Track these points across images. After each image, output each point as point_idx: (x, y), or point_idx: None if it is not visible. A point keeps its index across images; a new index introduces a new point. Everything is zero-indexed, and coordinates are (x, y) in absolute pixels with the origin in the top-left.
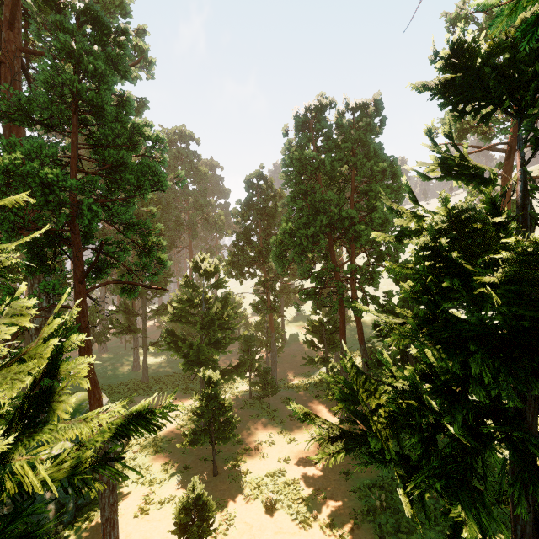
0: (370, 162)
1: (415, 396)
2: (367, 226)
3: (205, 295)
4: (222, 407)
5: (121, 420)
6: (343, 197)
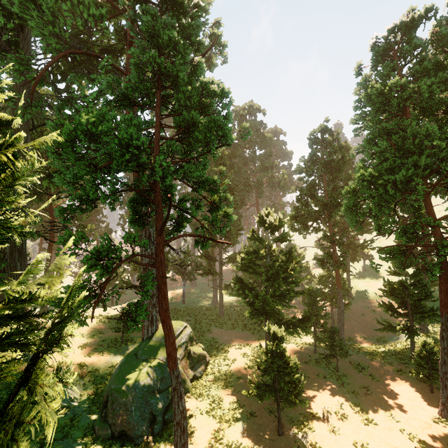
0: None
1: None
2: None
3: (270, 247)
4: (287, 366)
5: None
6: None
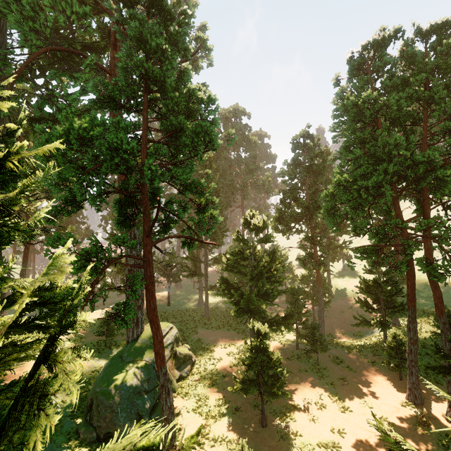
0: None
1: None
2: None
3: (255, 248)
4: (271, 361)
5: None
6: (413, 139)
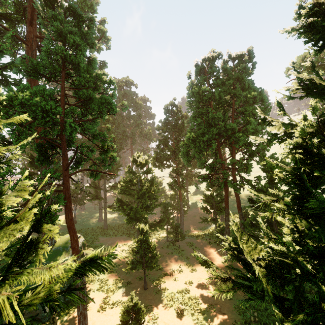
0: (246, 92)
1: (291, 257)
2: (243, 134)
3: (140, 178)
4: (150, 247)
5: (80, 263)
6: (227, 115)
